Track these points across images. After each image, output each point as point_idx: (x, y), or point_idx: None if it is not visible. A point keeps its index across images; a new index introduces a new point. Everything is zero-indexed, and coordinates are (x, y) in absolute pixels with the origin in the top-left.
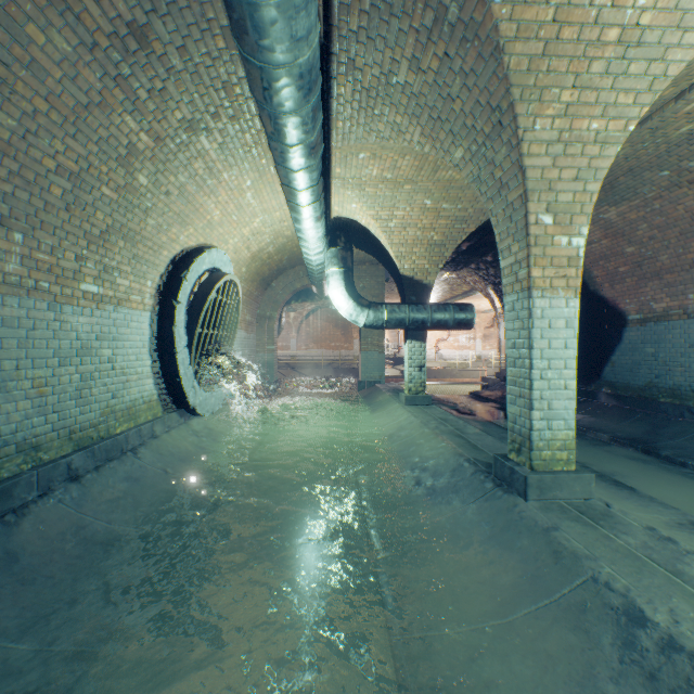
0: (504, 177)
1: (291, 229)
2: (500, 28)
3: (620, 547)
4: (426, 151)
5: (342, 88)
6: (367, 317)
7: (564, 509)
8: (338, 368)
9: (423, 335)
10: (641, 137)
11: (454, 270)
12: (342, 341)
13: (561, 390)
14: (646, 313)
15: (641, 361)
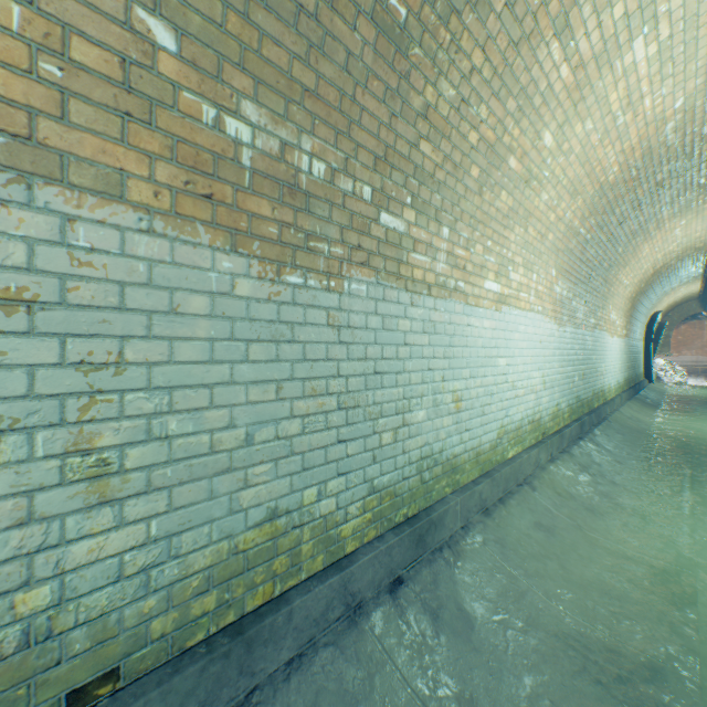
0: None
1: (696, 290)
2: None
3: None
4: None
5: None
6: None
7: None
8: None
9: None
10: None
11: None
12: None
13: None
14: None
15: None
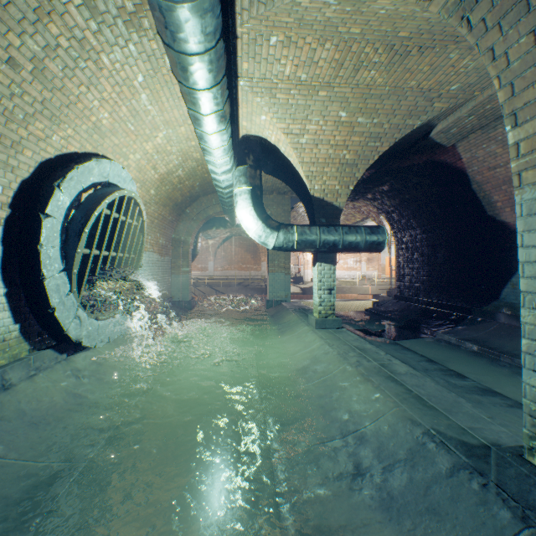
0: None
1: (199, 150)
2: None
3: None
4: None
5: None
6: (276, 238)
7: None
8: (249, 286)
9: (333, 258)
10: None
11: (352, 200)
12: (251, 263)
13: None
14: None
15: None
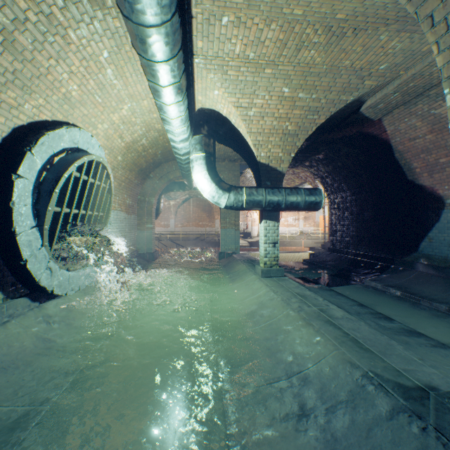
0: None
1: (160, 122)
2: None
3: None
4: None
5: None
6: (228, 198)
7: None
8: (204, 240)
9: (276, 216)
10: None
11: (292, 167)
12: (207, 221)
13: None
14: None
15: None
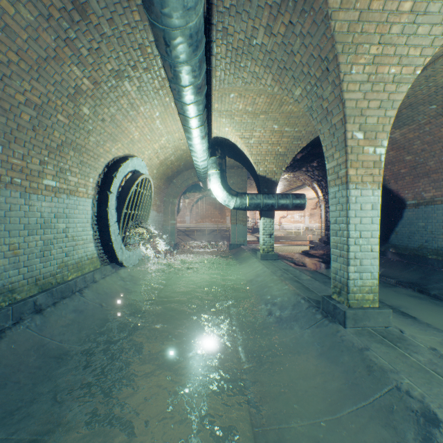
0: (330, 107)
1: (185, 145)
2: (329, 2)
3: (414, 363)
4: (275, 91)
5: (219, 48)
6: (235, 202)
7: (371, 334)
8: (217, 235)
9: (272, 214)
10: (419, 82)
11: (292, 172)
12: (219, 217)
13: (368, 252)
14: (419, 200)
15: (415, 231)
